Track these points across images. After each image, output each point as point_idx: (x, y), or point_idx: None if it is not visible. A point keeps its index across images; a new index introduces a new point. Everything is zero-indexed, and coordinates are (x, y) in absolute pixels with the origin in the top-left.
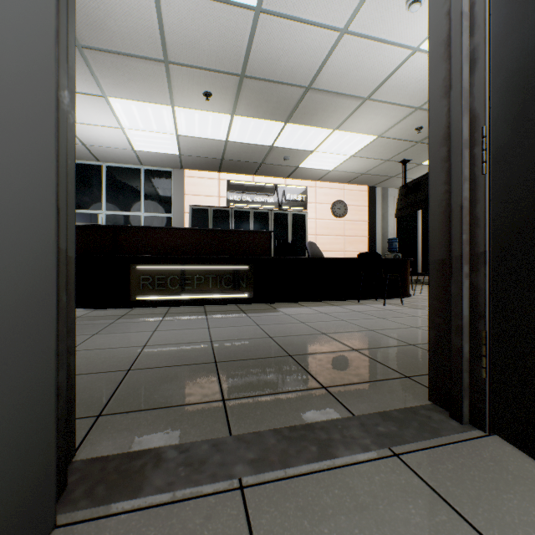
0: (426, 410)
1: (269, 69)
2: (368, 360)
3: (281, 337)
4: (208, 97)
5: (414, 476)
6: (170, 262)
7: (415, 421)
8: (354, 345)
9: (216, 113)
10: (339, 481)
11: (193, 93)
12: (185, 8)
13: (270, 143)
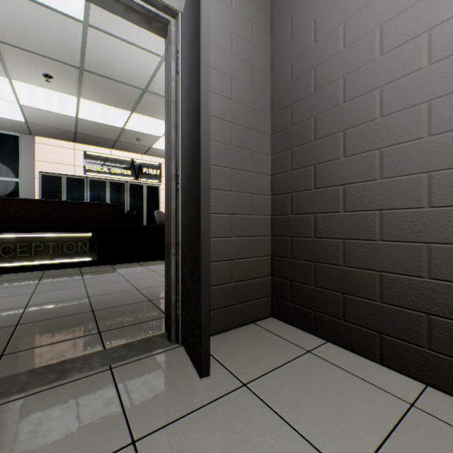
0: (157, 337)
1: (107, 69)
2: (152, 307)
3: (98, 295)
4: (49, 78)
5: (111, 378)
6: (4, 230)
7: (143, 345)
8: (152, 297)
9: (61, 93)
10: (56, 392)
11: (32, 72)
12: (8, 1)
13: (121, 125)
